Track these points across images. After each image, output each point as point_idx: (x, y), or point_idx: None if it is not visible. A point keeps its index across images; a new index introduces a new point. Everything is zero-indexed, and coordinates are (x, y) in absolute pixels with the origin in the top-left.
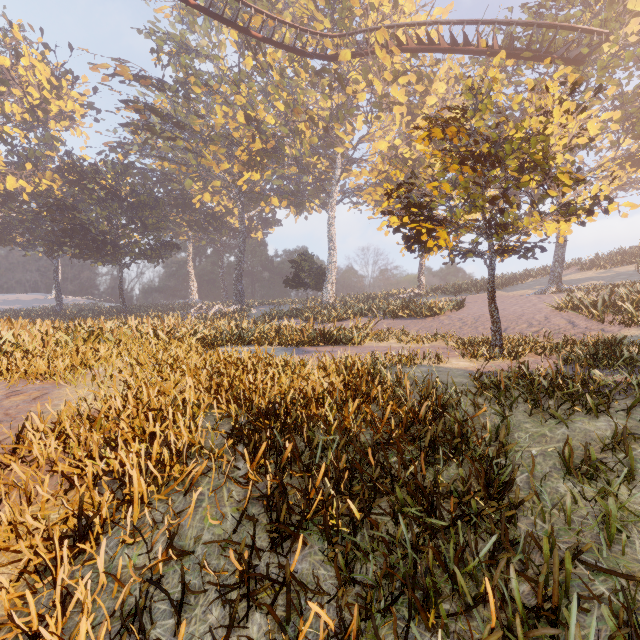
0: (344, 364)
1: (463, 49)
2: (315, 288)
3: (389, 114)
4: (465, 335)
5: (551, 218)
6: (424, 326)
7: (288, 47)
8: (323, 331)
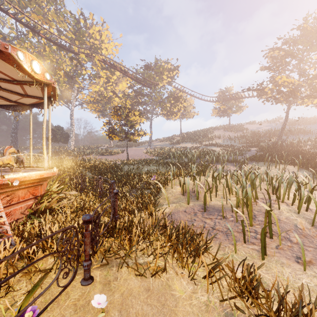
0: (99, 162)
1: (124, 73)
2: (64, 142)
3: (99, 79)
4: (123, 159)
5: (136, 136)
6: (112, 157)
7: (57, 44)
8: (83, 158)
